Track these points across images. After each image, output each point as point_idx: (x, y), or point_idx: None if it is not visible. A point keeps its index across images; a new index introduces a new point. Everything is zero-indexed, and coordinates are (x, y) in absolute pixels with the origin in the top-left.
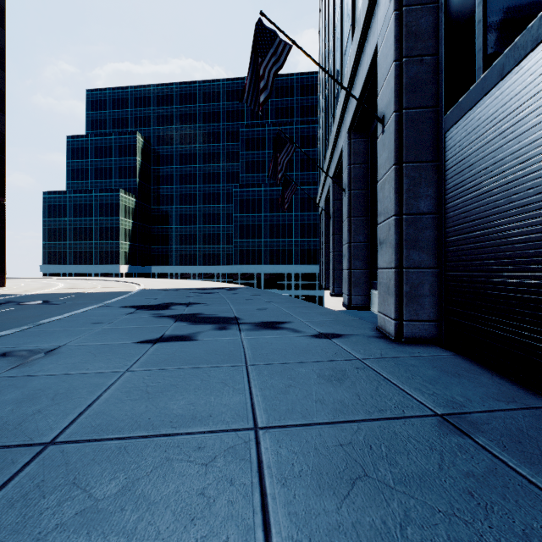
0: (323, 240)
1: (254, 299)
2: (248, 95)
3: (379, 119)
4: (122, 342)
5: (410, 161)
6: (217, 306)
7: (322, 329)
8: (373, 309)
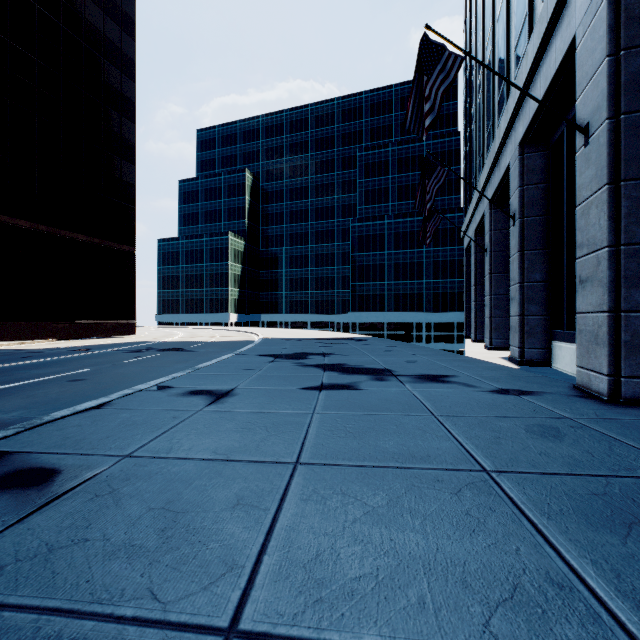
0: (473, 280)
1: (394, 351)
2: (410, 120)
3: (581, 129)
4: (287, 388)
5: (631, 178)
6: (356, 357)
7: (500, 384)
8: (555, 365)
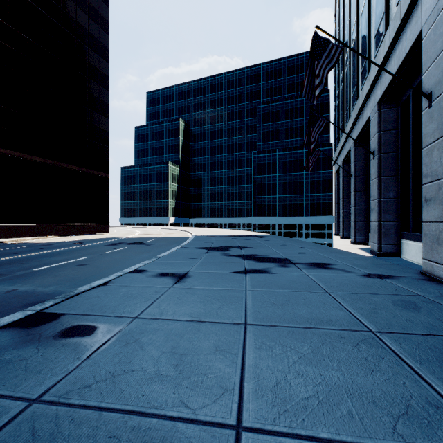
0: (341, 195)
1: (287, 245)
2: (305, 91)
3: (426, 96)
4: (223, 272)
5: None
6: (263, 249)
7: (368, 270)
8: (404, 256)
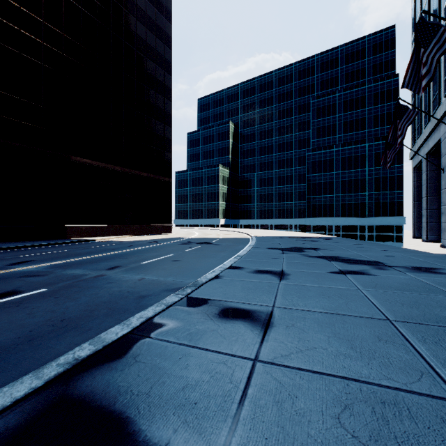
0: (424, 193)
1: (365, 247)
2: (408, 82)
3: None
4: (318, 271)
5: None
6: (340, 251)
7: None
8: None
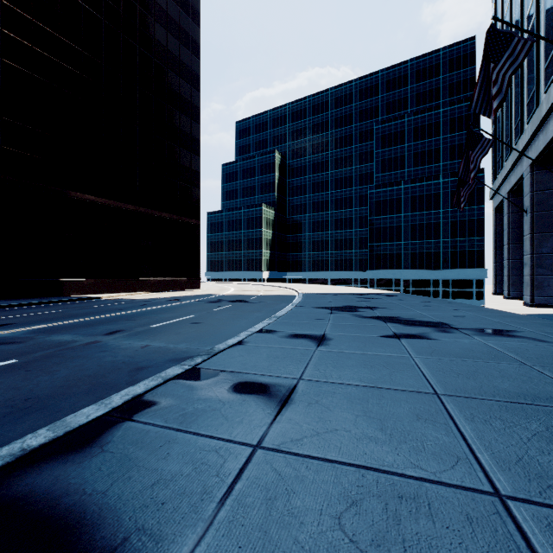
0: (505, 239)
1: (432, 306)
2: (476, 103)
3: None
4: (368, 335)
5: None
6: (402, 310)
7: None
8: None
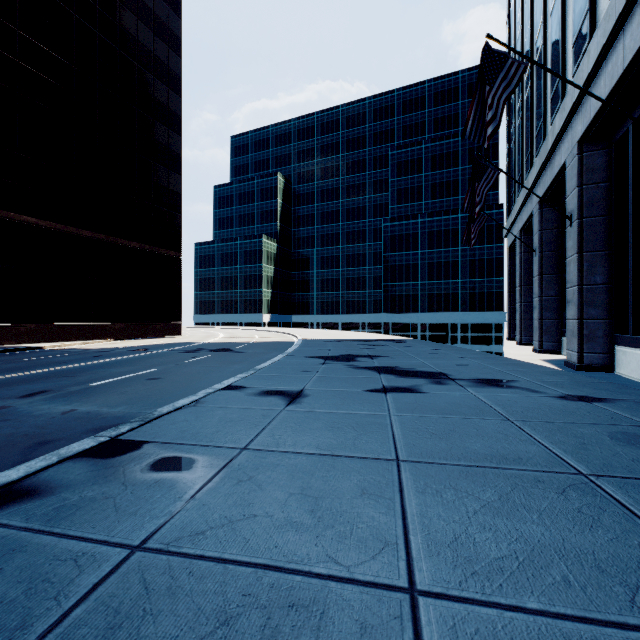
0: (518, 281)
1: (439, 353)
2: (471, 129)
3: None
4: (352, 390)
5: None
6: (404, 359)
7: (565, 390)
8: (618, 371)
